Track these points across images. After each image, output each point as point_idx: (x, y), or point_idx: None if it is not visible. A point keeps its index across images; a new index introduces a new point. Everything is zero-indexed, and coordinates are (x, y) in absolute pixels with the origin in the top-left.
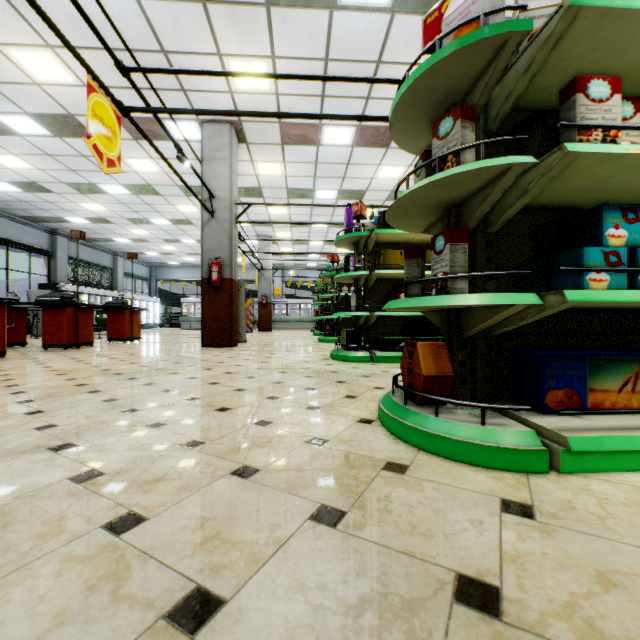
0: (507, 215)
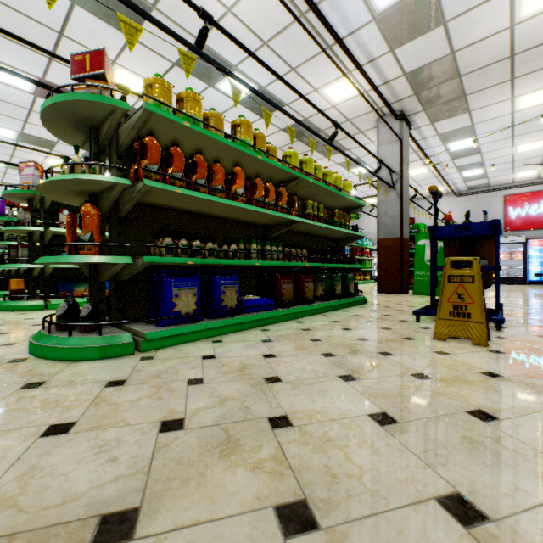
0: (47, 239)
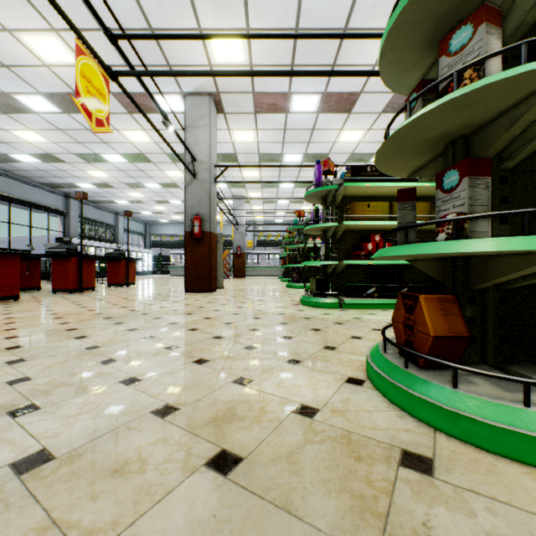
0: None
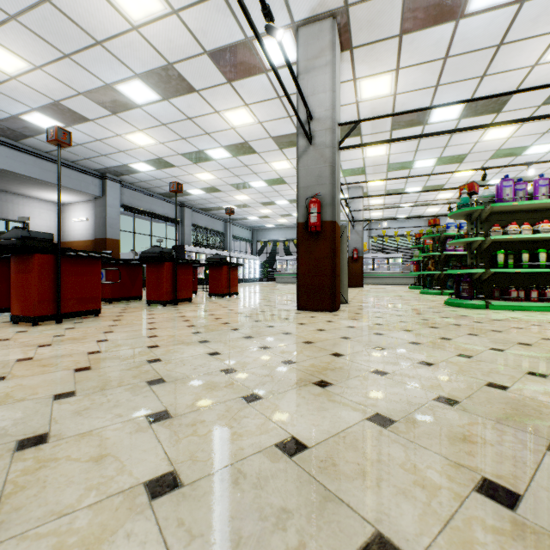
0: None
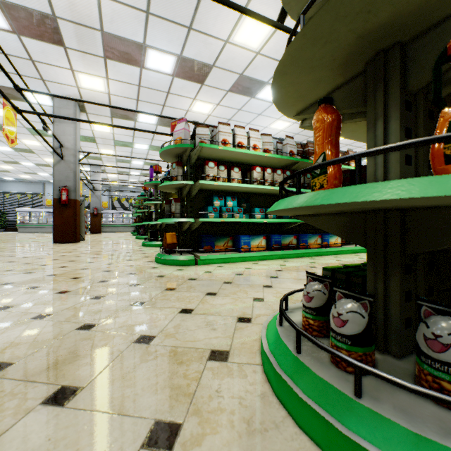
0: (194, 194)
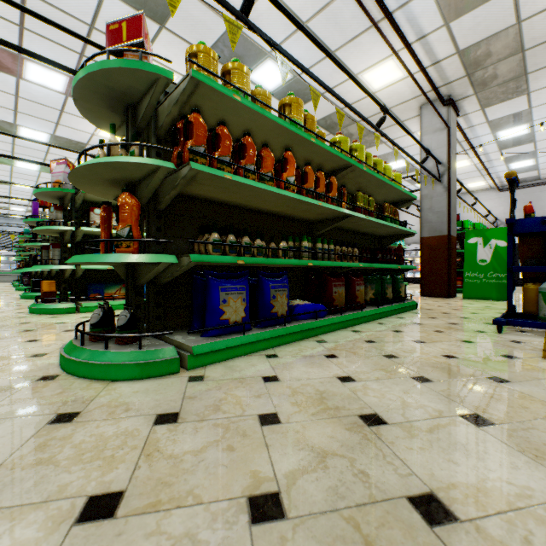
0: (78, 240)
